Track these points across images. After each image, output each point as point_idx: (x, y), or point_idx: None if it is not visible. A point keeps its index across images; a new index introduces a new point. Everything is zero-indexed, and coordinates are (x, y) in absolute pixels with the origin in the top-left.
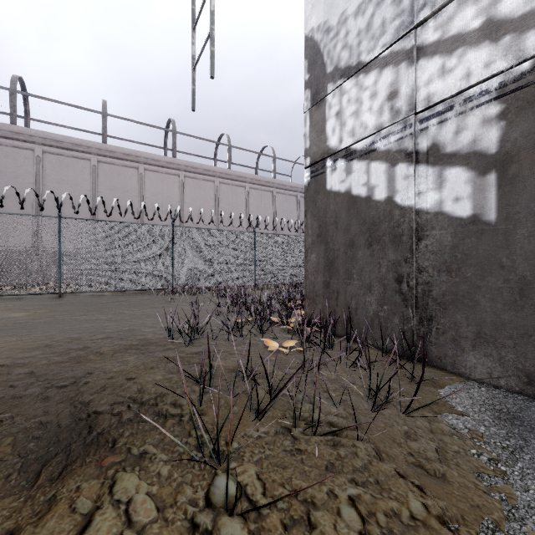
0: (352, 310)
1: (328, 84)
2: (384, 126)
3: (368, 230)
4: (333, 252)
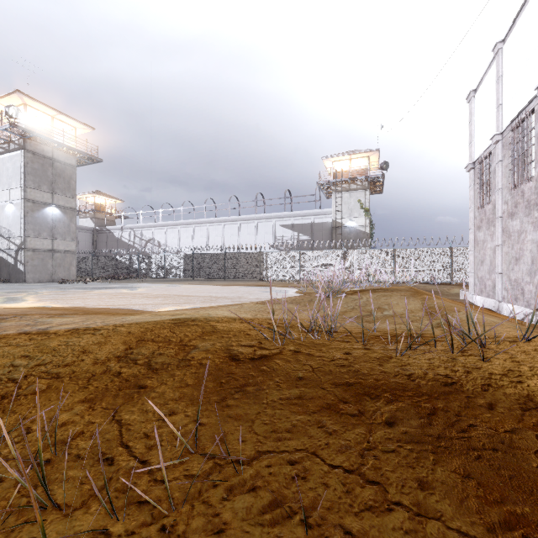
0: (4, 277)
1: (0, 236)
2: (7, 249)
3: (5, 264)
4: (1, 267)
